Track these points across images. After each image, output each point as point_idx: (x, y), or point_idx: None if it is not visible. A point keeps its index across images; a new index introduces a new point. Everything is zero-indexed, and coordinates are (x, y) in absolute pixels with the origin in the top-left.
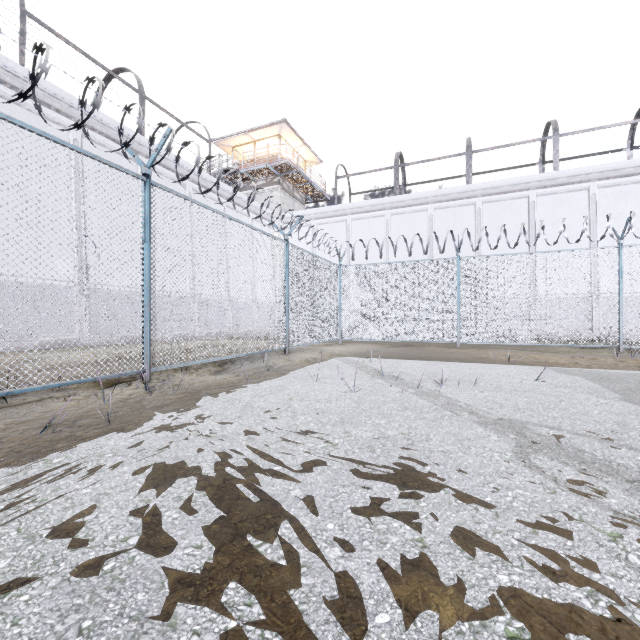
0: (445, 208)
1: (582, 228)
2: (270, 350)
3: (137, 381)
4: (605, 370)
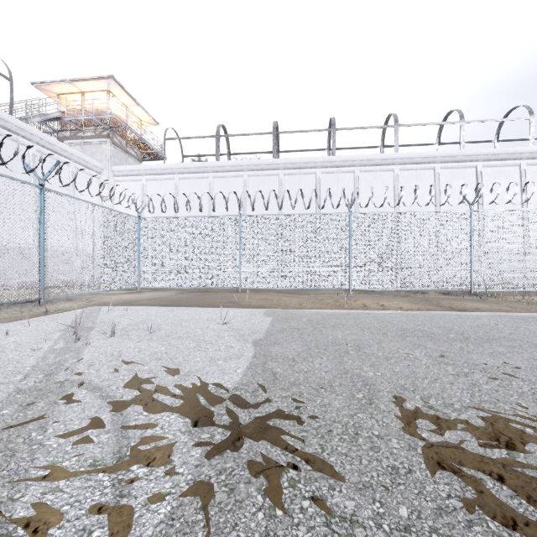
0: (257, 176)
1: (325, 197)
2: (7, 302)
3: None
4: (307, 310)
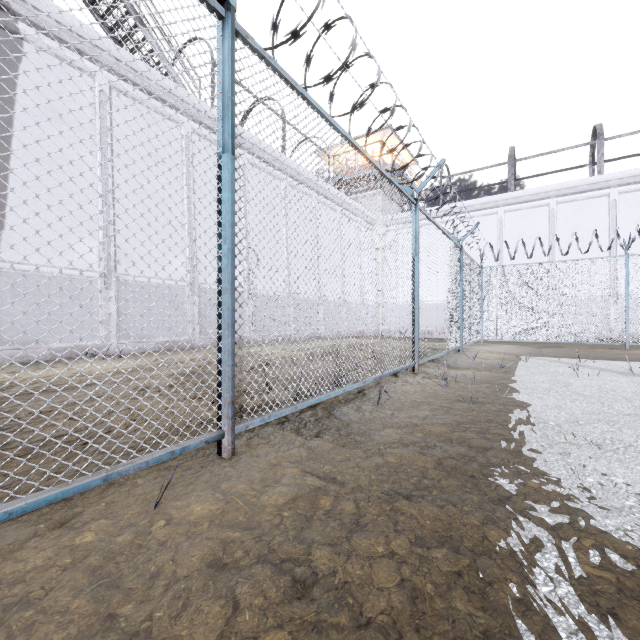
0: (570, 202)
1: None
2: (455, 348)
3: (404, 372)
4: None
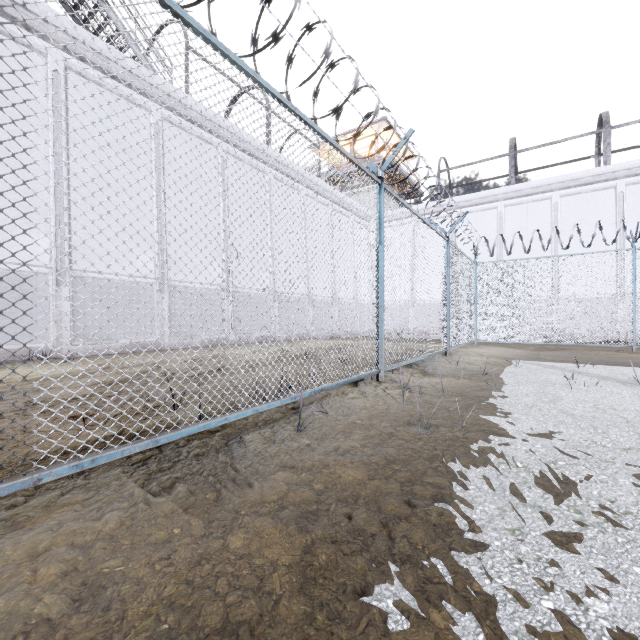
0: (574, 194)
1: None
2: (439, 351)
3: (368, 380)
4: None
